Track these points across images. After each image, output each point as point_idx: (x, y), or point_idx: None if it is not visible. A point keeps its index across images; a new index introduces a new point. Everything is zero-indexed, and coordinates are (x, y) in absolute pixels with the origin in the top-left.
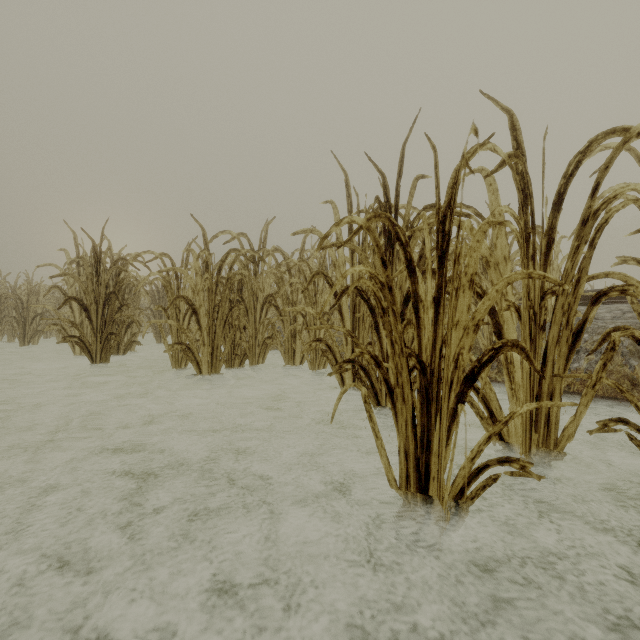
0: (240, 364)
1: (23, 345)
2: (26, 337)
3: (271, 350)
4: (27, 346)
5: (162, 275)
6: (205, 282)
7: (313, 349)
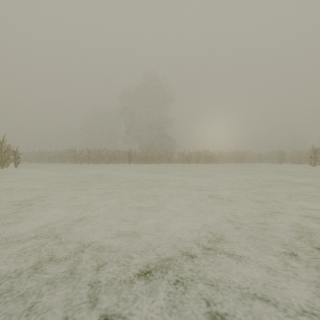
0: (300, 164)
1: (259, 163)
2: (260, 162)
3: (305, 164)
4: (260, 163)
5: (291, 155)
6: (297, 156)
7: (308, 161)
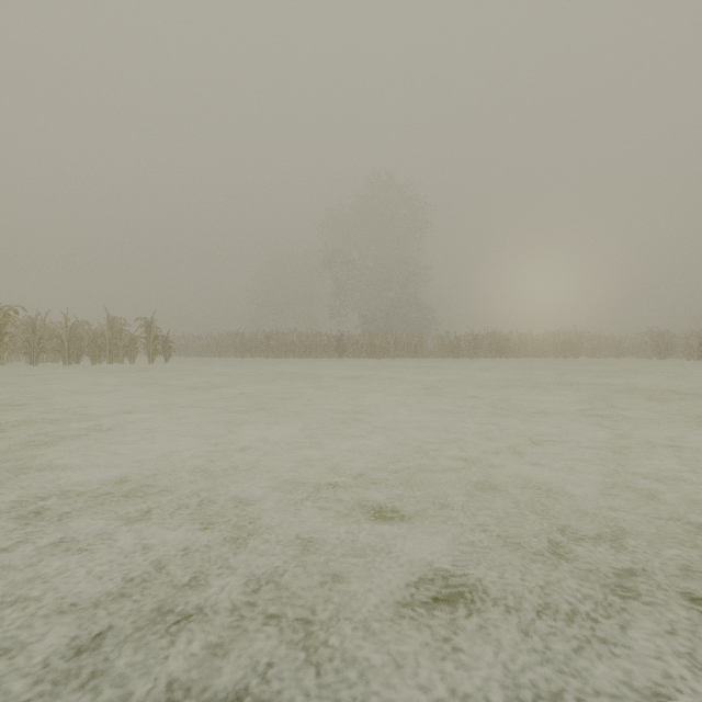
0: None
1: (618, 358)
2: (618, 355)
3: None
4: (619, 358)
5: (683, 341)
6: (696, 343)
7: None
